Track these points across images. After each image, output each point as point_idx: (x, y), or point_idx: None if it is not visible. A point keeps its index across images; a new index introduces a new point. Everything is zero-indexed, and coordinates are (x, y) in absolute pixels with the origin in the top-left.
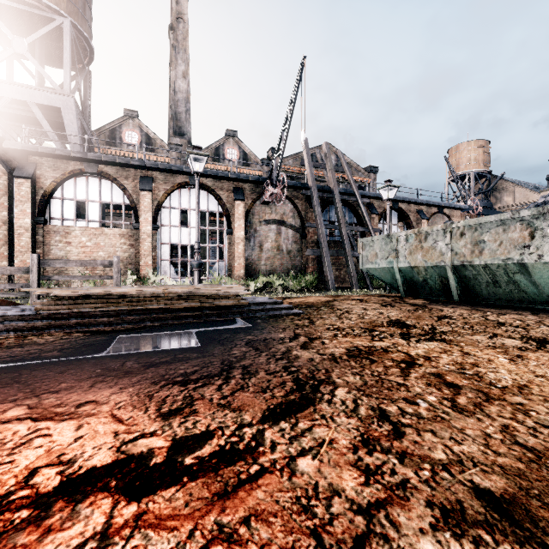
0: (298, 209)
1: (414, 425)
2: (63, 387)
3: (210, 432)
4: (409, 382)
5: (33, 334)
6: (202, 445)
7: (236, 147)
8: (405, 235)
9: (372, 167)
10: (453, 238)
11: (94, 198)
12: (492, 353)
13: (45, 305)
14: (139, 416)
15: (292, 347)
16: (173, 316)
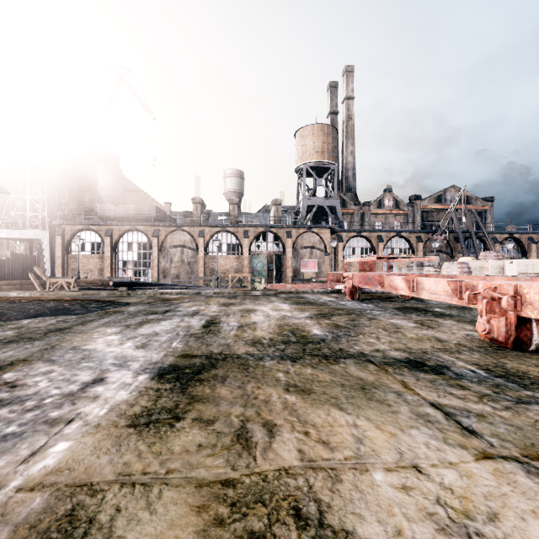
0: (449, 244)
1: None
2: None
3: None
4: None
5: None
6: None
7: (391, 197)
8: None
9: (489, 197)
10: None
11: (358, 246)
12: None
13: None
14: None
15: None
16: None
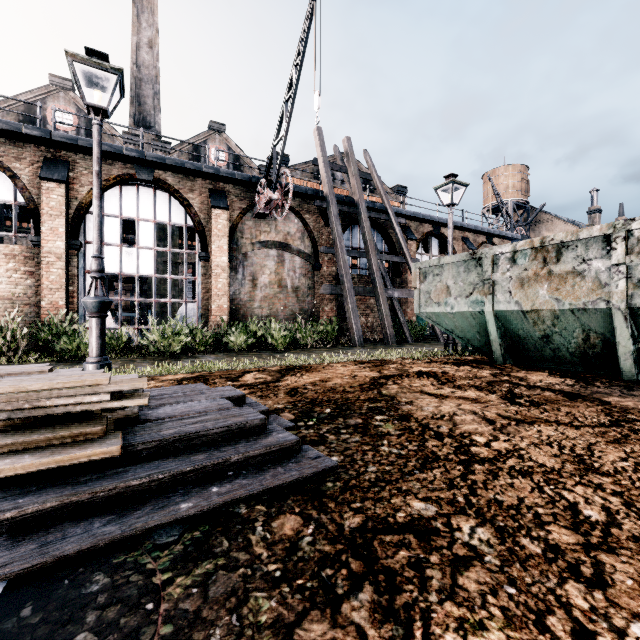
0: (308, 228)
1: None
2: None
3: None
4: None
5: None
6: None
7: (224, 146)
8: (510, 251)
9: (401, 187)
10: (630, 252)
11: None
12: None
13: None
14: None
15: None
16: None
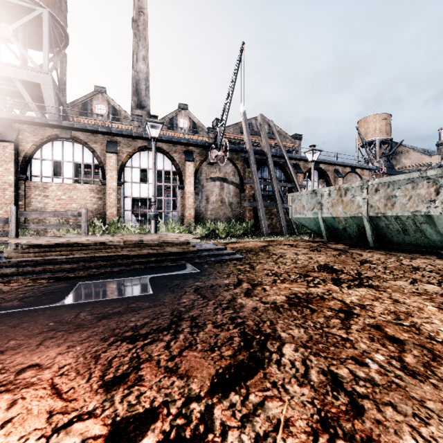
0: (237, 169)
1: (371, 396)
2: (11, 345)
3: (154, 411)
4: (352, 336)
5: (1, 281)
6: (144, 432)
7: (187, 117)
8: (328, 190)
9: (298, 135)
10: (369, 194)
11: (68, 159)
12: (420, 301)
13: (15, 253)
14: (80, 386)
15: (236, 295)
16: (131, 262)
